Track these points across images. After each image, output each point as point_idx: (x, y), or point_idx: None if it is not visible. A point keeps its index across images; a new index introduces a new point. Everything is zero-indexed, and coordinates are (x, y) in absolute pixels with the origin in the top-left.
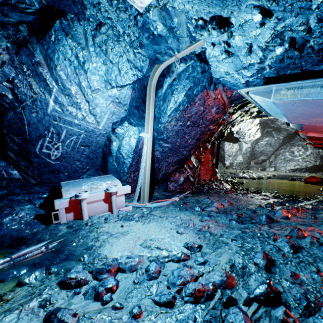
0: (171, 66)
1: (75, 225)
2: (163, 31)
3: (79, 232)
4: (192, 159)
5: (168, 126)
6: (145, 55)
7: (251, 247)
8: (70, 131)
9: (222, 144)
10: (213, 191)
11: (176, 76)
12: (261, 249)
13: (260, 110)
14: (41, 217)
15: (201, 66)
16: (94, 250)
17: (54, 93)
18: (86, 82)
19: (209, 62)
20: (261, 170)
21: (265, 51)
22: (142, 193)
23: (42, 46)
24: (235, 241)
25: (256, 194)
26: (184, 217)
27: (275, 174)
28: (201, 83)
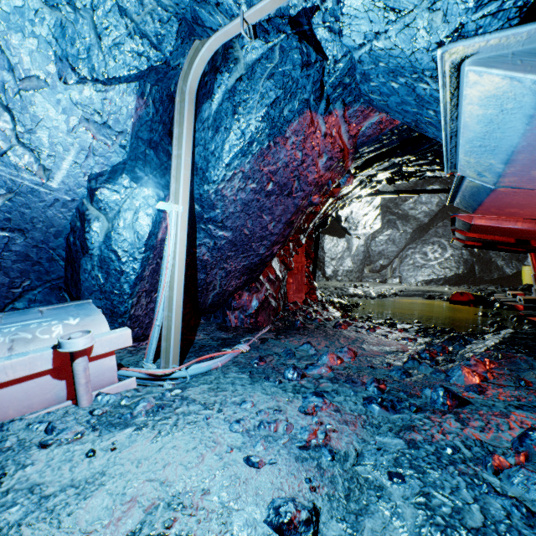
0: (233, 46)
1: None
2: None
3: None
4: (273, 263)
5: (227, 190)
6: (166, 4)
7: (451, 506)
8: None
9: (321, 238)
10: (314, 324)
11: (244, 72)
12: (482, 513)
13: (394, 177)
14: None
15: (301, 51)
16: None
17: None
18: None
19: None
20: (381, 282)
21: None
22: (163, 343)
23: None
24: (403, 483)
25: (389, 327)
26: (264, 401)
27: (403, 289)
28: (299, 93)
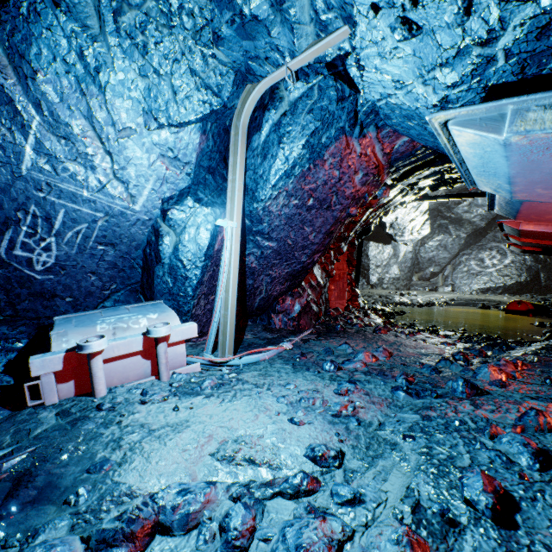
0: (279, 87)
1: (75, 410)
2: (261, 8)
3: (81, 426)
4: (315, 271)
5: (272, 207)
6: (225, 62)
7: (447, 454)
8: (74, 214)
9: (366, 245)
10: (354, 328)
11: (287, 108)
12: (471, 459)
13: (436, 184)
14: (3, 393)
15: (336, 88)
16: (105, 472)
17: (34, 131)
18: (103, 111)
19: (360, 60)
20: (430, 290)
21: (509, 4)
22: (220, 337)
23: (0, 24)
24: (413, 441)
25: (430, 333)
26: (305, 384)
27: (454, 297)
28: (335, 122)
